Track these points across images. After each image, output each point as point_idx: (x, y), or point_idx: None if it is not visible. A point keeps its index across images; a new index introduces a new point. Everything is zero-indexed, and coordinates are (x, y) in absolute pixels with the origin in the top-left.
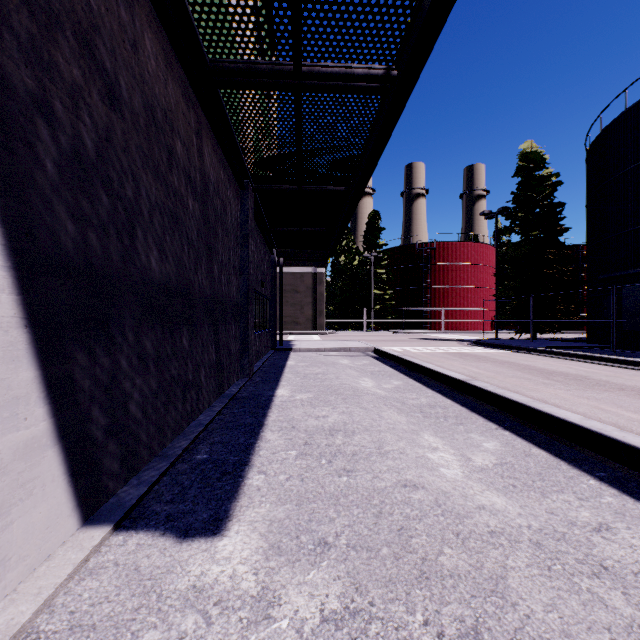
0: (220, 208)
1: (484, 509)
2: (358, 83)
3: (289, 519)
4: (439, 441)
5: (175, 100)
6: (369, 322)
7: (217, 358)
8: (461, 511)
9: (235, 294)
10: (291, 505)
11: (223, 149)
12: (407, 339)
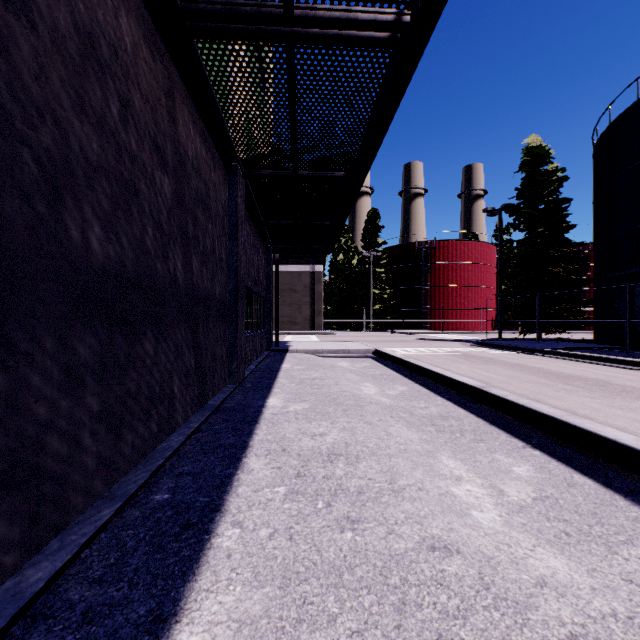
0: (201, 190)
1: (546, 585)
2: (362, 34)
3: (267, 618)
4: (461, 466)
5: (132, 40)
6: (368, 322)
7: (197, 364)
8: (518, 595)
9: (221, 290)
10: (272, 587)
11: (205, 122)
12: (408, 339)
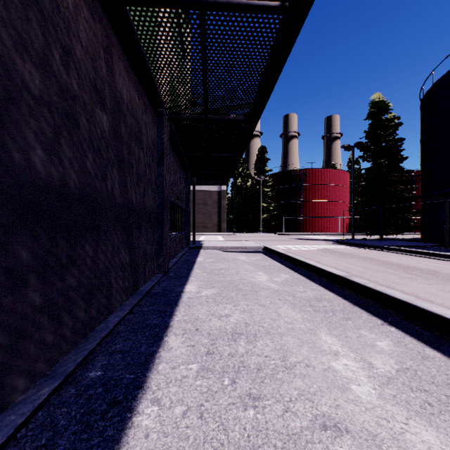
0: (134, 127)
1: None
2: (258, 3)
3: None
4: (336, 342)
5: (74, 0)
6: (258, 226)
7: (131, 260)
8: None
9: (151, 204)
10: None
11: (137, 75)
12: (287, 239)
